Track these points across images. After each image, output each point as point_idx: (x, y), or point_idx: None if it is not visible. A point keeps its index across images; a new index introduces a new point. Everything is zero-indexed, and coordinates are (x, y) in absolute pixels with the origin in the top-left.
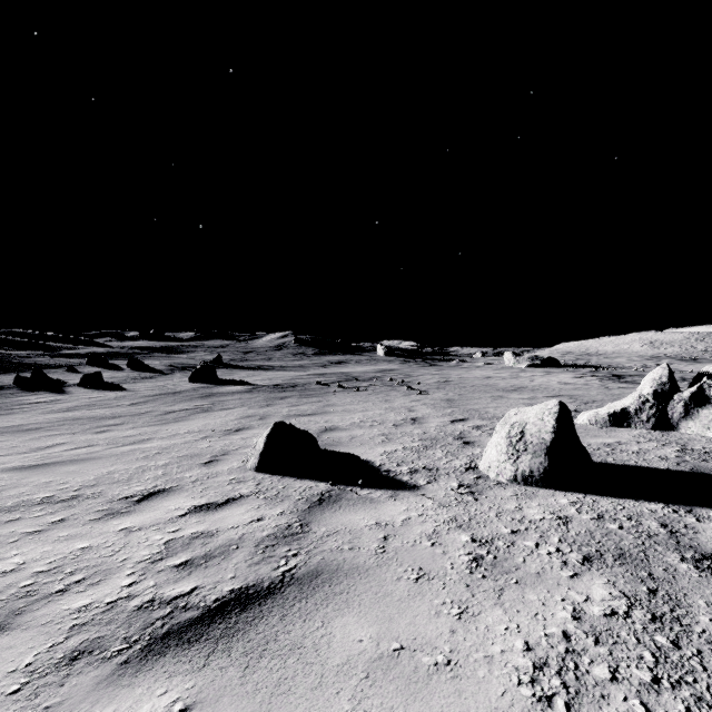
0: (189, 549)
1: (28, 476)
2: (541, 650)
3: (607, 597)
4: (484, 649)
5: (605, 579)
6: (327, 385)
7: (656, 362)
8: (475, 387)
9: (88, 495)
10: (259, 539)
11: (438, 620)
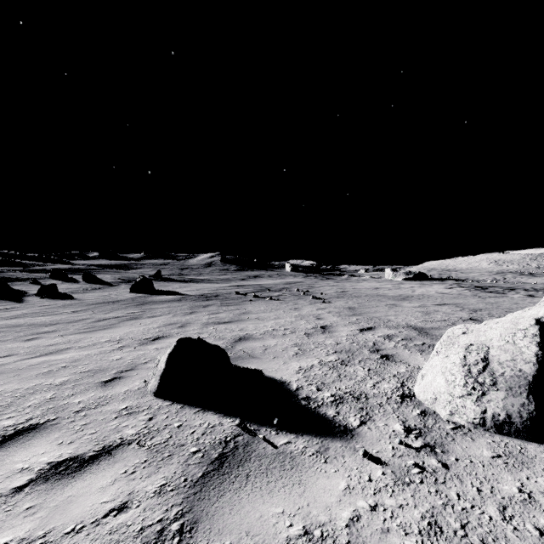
0: None
1: None
2: None
3: None
4: None
5: None
6: (245, 295)
7: (503, 276)
8: (369, 296)
9: None
10: None
11: None
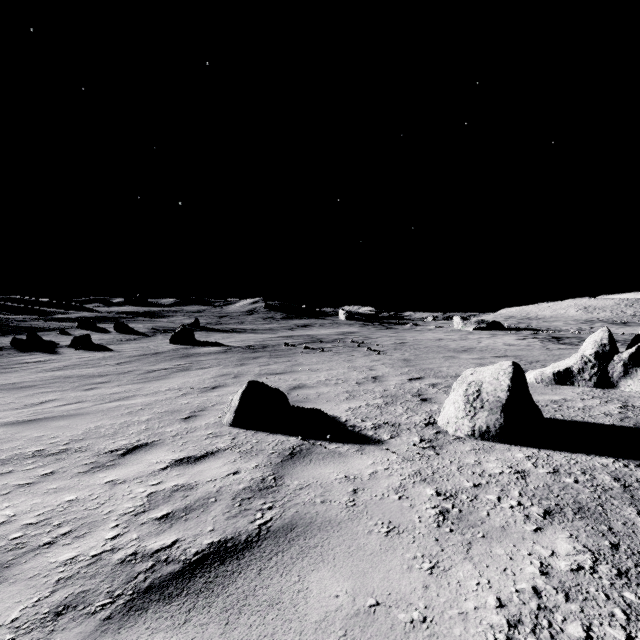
0: (170, 501)
1: (21, 431)
2: (513, 606)
3: (572, 552)
4: (458, 605)
5: (568, 533)
6: (295, 346)
7: (590, 325)
8: (429, 348)
9: (76, 449)
10: (236, 491)
11: (411, 574)
